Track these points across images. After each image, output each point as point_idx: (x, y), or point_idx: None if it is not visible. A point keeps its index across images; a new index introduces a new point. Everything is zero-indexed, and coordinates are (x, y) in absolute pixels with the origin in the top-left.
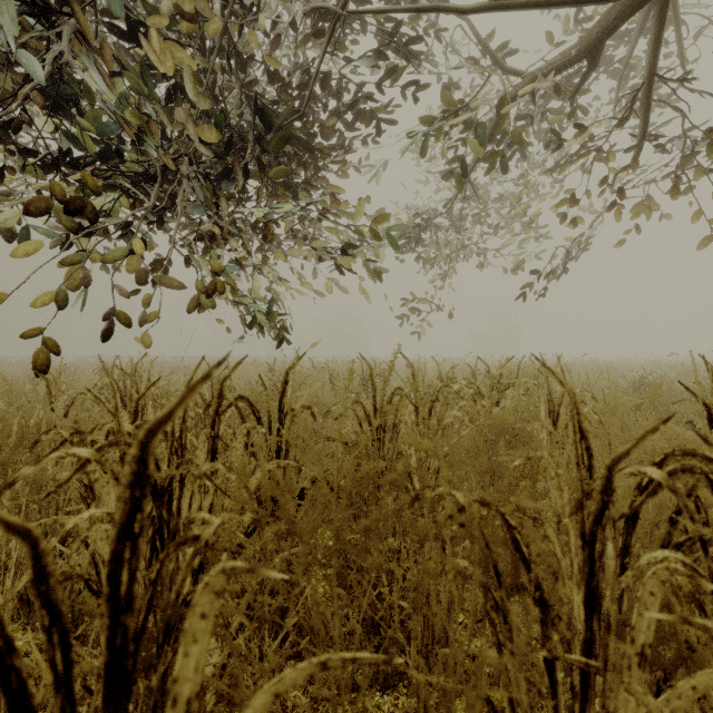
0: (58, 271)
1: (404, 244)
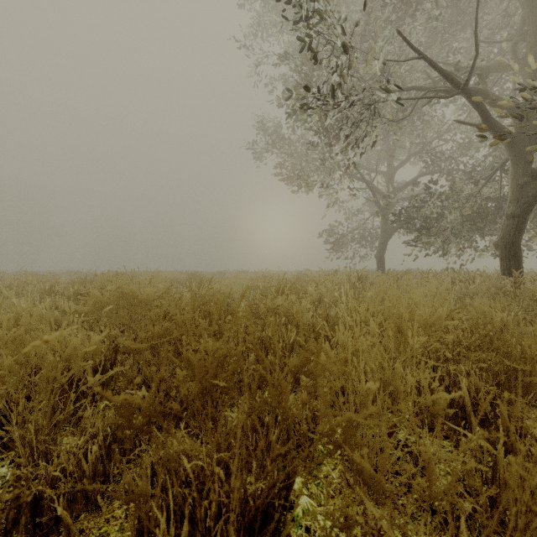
0: None
1: None
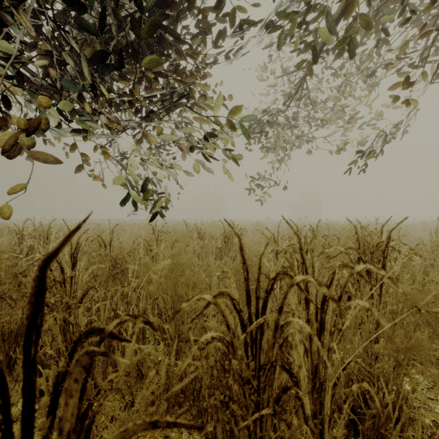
0: (30, 165)
1: (254, 137)
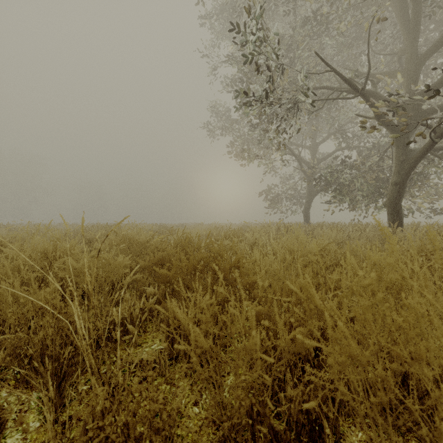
0: None
1: None
